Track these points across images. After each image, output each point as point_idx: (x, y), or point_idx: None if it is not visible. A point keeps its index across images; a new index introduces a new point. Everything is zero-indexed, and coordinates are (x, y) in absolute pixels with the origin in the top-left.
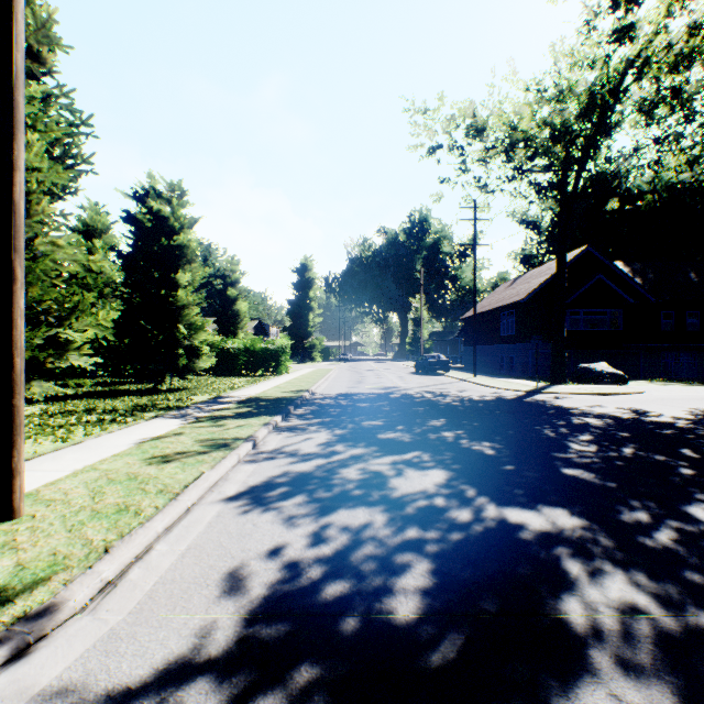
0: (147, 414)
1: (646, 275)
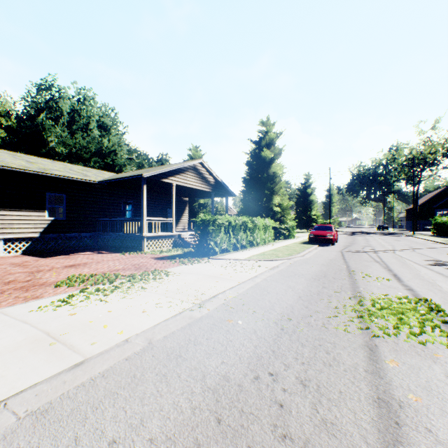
0: None
1: None
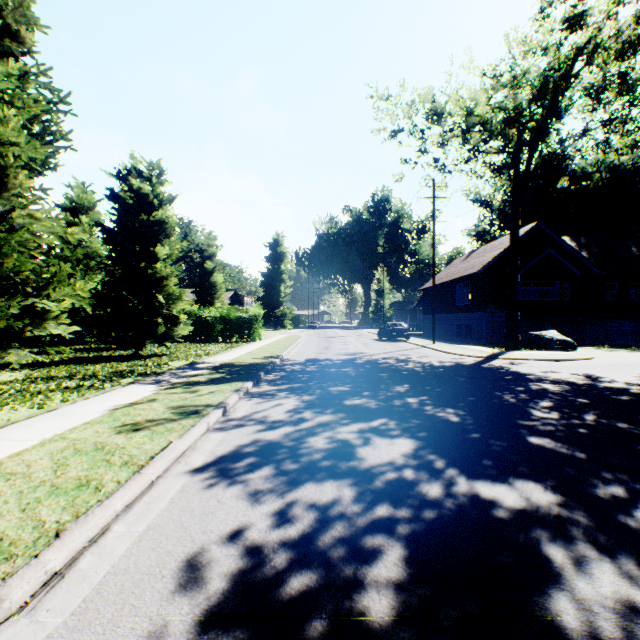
0: (125, 379)
1: (591, 249)
